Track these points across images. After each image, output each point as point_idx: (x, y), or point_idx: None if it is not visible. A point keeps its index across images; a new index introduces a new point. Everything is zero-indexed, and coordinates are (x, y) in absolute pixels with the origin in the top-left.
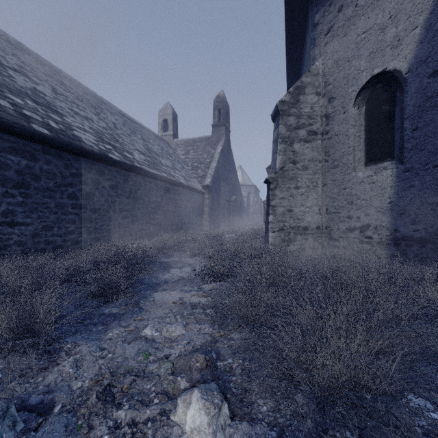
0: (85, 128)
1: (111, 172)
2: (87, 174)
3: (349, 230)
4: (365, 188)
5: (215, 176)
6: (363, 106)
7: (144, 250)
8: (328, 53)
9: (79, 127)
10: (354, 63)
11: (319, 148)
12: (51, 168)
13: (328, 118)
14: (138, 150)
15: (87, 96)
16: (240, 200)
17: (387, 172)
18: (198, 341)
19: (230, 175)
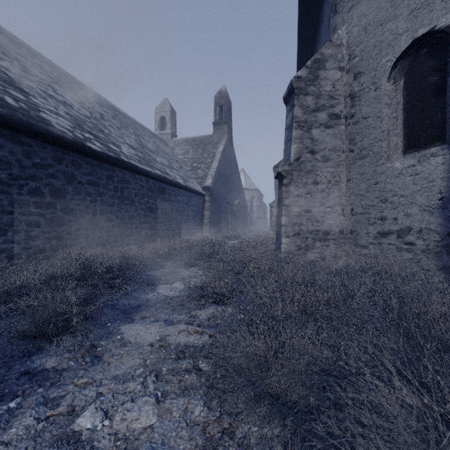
0: (59, 112)
1: (90, 165)
2: (58, 165)
3: (382, 234)
4: (405, 181)
5: (217, 177)
6: (400, 79)
7: (127, 260)
8: (353, 19)
9: (51, 110)
10: (390, 26)
11: (342, 135)
12: (4, 154)
13: (353, 98)
14: (128, 144)
15: (72, 84)
16: (243, 204)
17: (437, 159)
18: (178, 447)
19: (232, 177)
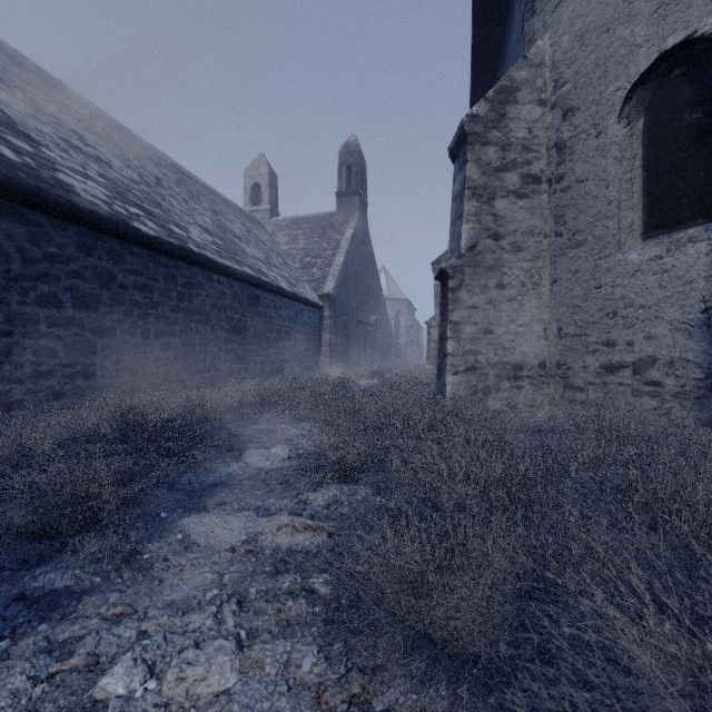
0: (88, 173)
1: (138, 259)
2: (85, 258)
3: (608, 369)
4: (646, 283)
5: (343, 279)
6: (638, 118)
7: (197, 411)
8: (562, 23)
9: (75, 169)
10: (621, 32)
11: (544, 209)
12: None
13: (562, 149)
14: (200, 226)
15: (111, 130)
16: (384, 323)
17: (698, 247)
18: None
19: (367, 280)
